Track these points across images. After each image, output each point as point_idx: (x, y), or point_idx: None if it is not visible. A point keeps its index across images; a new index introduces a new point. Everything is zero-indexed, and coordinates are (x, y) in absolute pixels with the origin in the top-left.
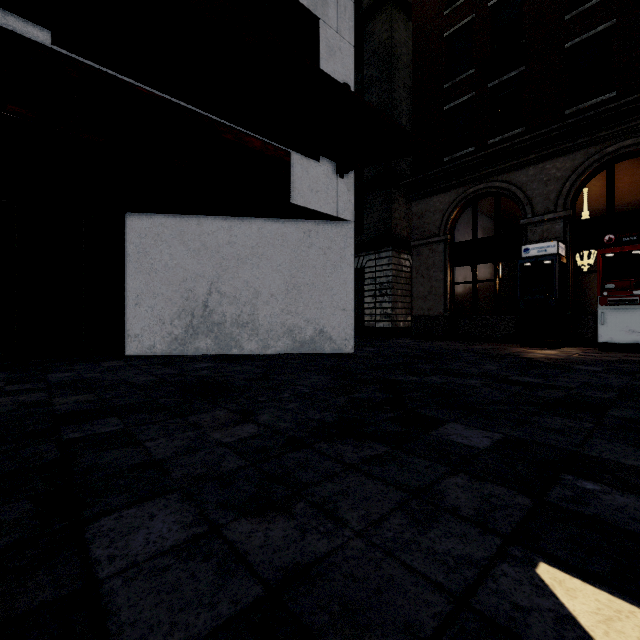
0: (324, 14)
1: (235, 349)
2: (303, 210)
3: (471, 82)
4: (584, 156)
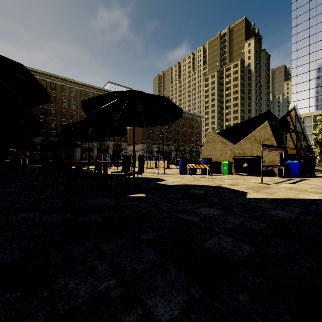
0: None
1: None
2: None
3: None
4: None
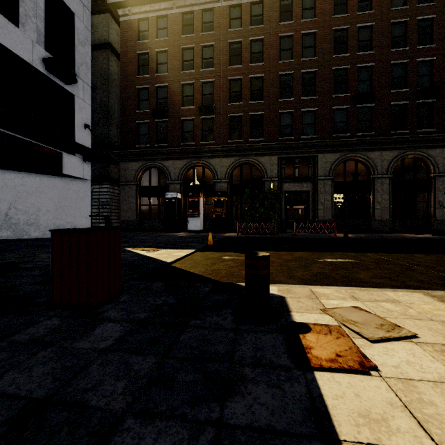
0: (77, 93)
1: (26, 236)
2: (67, 175)
3: (148, 115)
4: (186, 162)
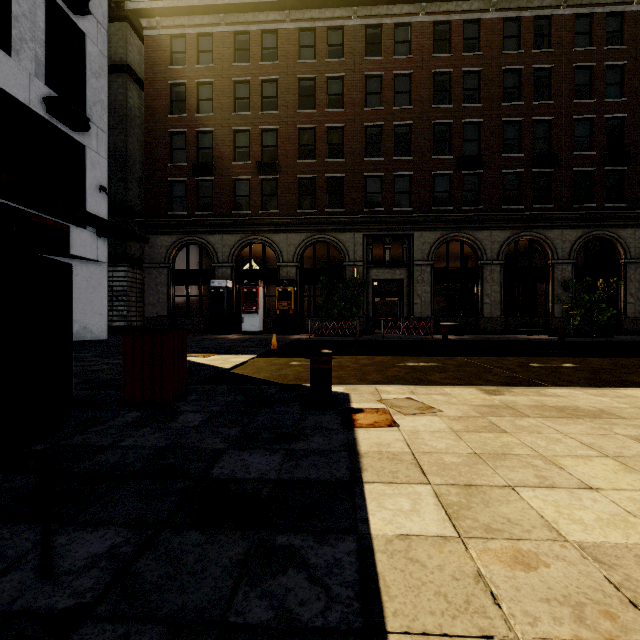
0: (90, 144)
1: None
2: (75, 256)
3: (185, 171)
4: (240, 237)
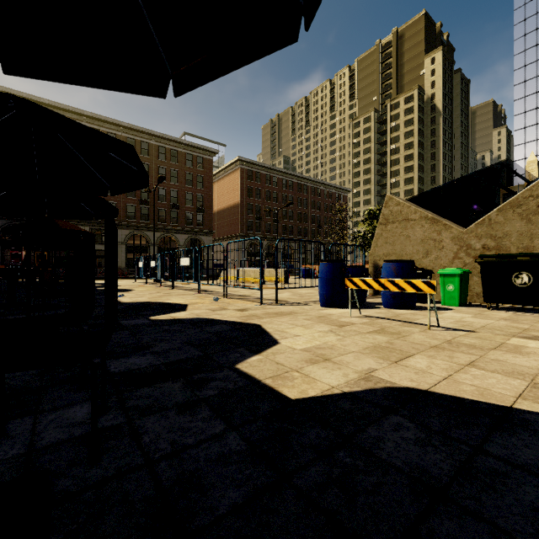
0: None
1: None
2: None
3: None
4: (6, 222)
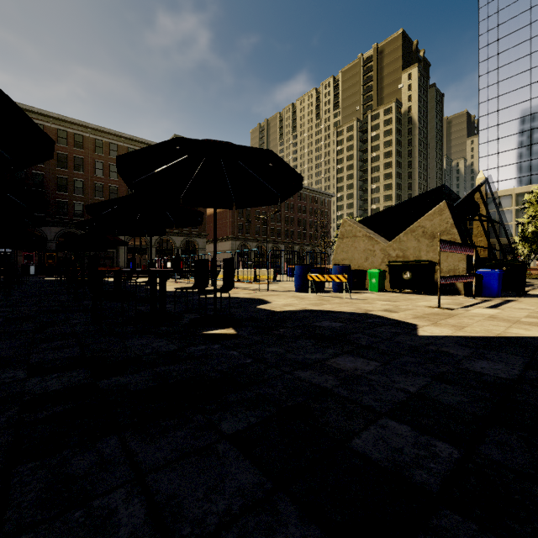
0: None
1: None
2: None
3: None
4: None
